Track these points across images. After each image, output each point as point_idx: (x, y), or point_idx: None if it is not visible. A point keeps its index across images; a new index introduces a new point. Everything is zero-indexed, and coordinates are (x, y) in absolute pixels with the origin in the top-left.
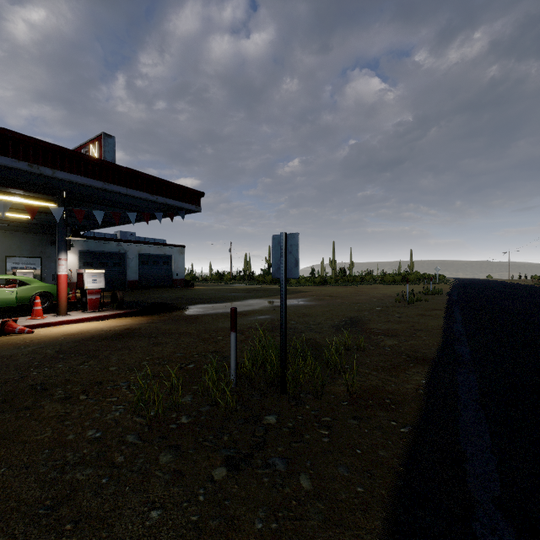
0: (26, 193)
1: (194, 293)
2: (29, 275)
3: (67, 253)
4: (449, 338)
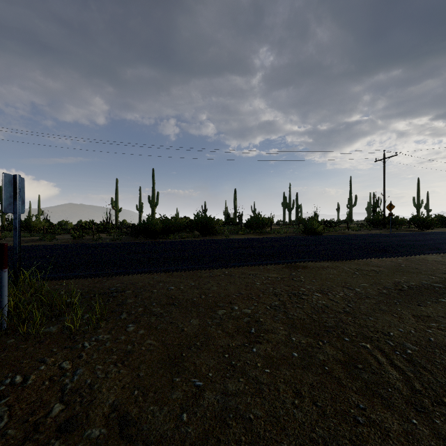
0: None
1: None
2: None
3: None
4: None
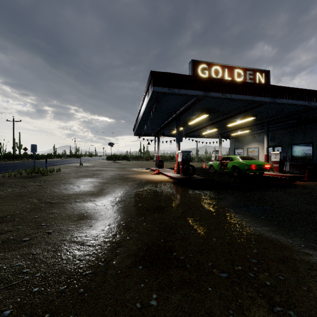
0: (193, 116)
1: None
2: (278, 155)
3: (177, 143)
4: None
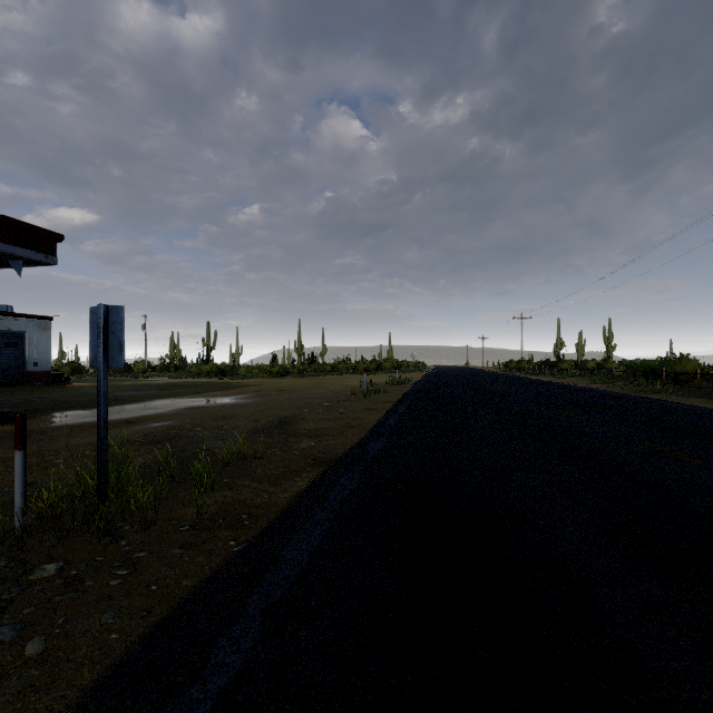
0: None
1: (64, 393)
2: None
3: None
4: (372, 434)
